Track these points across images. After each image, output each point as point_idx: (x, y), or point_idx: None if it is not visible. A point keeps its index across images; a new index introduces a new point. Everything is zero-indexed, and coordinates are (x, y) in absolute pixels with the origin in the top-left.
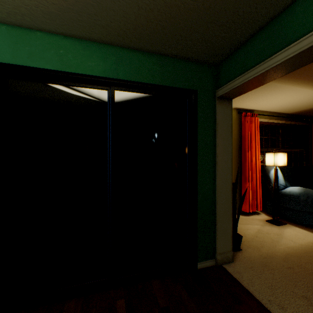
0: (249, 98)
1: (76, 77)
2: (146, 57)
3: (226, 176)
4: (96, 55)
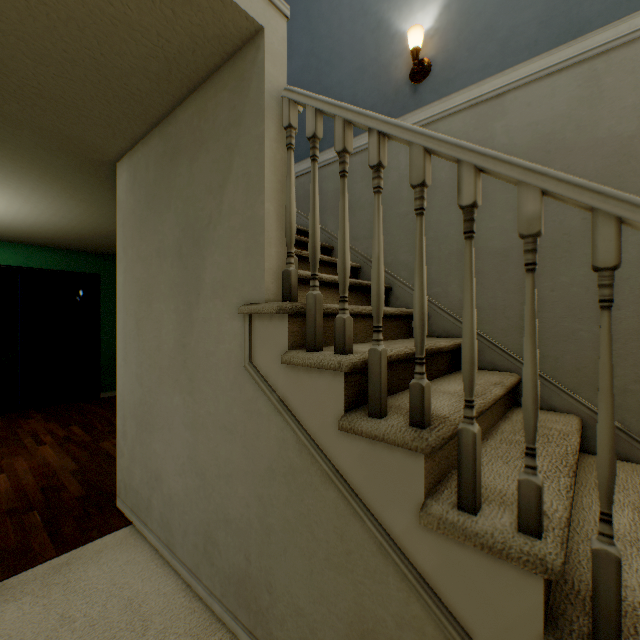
0: None
1: None
2: (55, 252)
3: None
4: (10, 251)
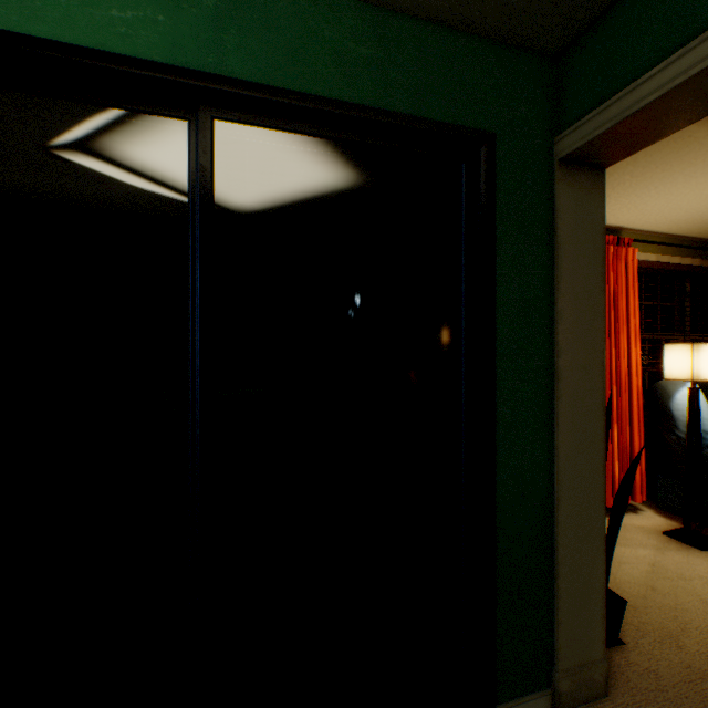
0: (622, 187)
1: (60, 58)
2: (327, 10)
3: (587, 417)
4: None
